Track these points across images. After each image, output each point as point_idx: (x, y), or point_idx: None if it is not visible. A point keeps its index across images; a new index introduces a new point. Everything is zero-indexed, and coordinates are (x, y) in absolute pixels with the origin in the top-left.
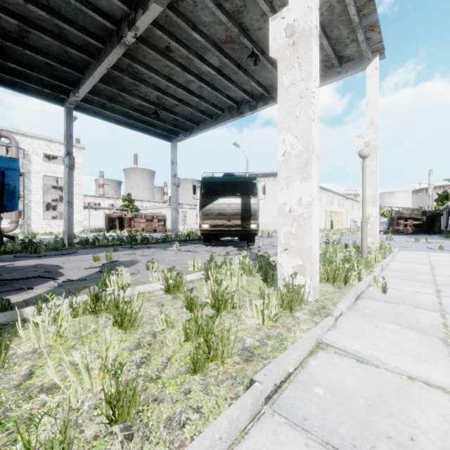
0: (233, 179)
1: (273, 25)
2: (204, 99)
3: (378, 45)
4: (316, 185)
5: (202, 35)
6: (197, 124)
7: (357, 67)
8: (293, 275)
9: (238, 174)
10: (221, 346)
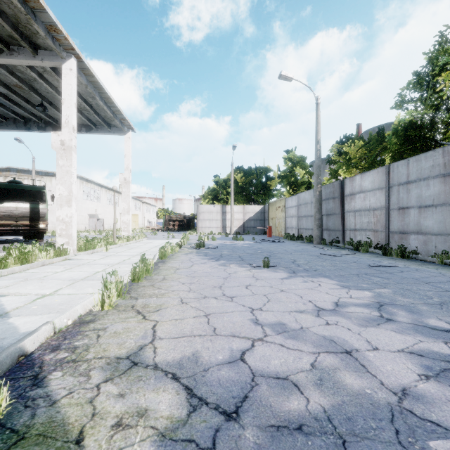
0: (20, 187)
1: (54, 136)
2: None
3: (130, 126)
4: (75, 209)
5: None
6: None
7: (120, 133)
8: (64, 246)
9: (20, 168)
10: (31, 260)
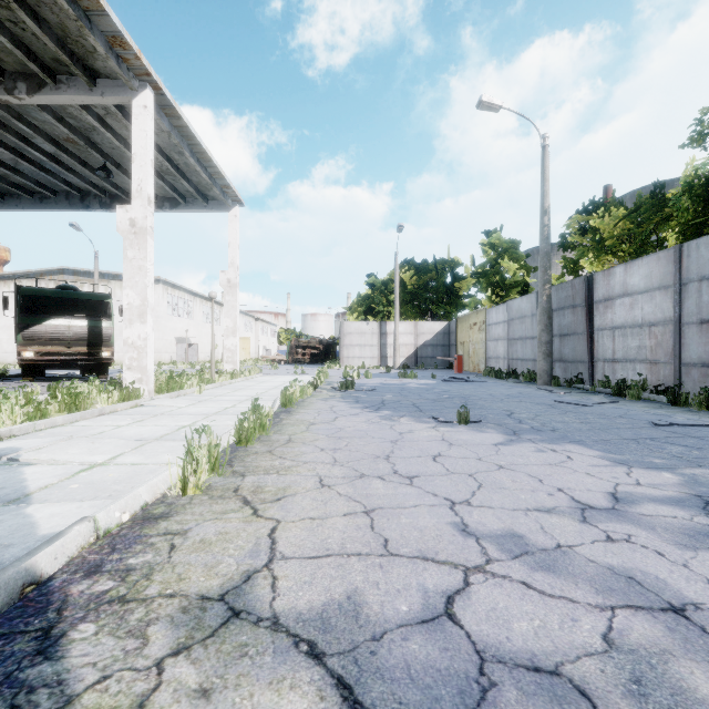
0: (75, 295)
1: (120, 212)
2: (21, 173)
3: (236, 198)
4: (151, 327)
5: (32, 127)
6: (1, 195)
7: (221, 209)
8: (135, 385)
9: (78, 268)
10: (83, 406)
